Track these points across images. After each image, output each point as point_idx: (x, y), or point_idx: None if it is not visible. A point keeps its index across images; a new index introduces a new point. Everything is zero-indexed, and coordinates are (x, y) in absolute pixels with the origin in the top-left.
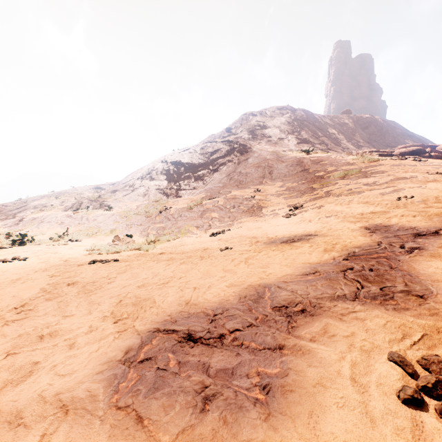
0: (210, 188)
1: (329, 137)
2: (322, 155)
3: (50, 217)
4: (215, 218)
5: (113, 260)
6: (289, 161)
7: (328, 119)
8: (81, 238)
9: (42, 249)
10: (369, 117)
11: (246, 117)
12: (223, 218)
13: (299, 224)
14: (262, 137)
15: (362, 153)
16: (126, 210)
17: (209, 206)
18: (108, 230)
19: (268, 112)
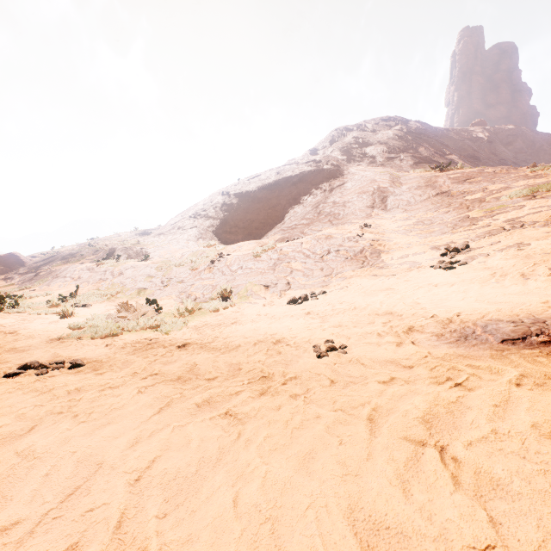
0: (288, 227)
1: (458, 155)
2: (469, 170)
3: (68, 271)
4: (298, 271)
5: (74, 361)
6: (411, 182)
7: (453, 133)
8: (92, 302)
9: (6, 323)
10: (513, 129)
11: (338, 133)
12: (311, 271)
13: (499, 284)
14: (361, 158)
15: (534, 166)
16: (165, 260)
17: (287, 252)
18: (134, 289)
19: (370, 125)
